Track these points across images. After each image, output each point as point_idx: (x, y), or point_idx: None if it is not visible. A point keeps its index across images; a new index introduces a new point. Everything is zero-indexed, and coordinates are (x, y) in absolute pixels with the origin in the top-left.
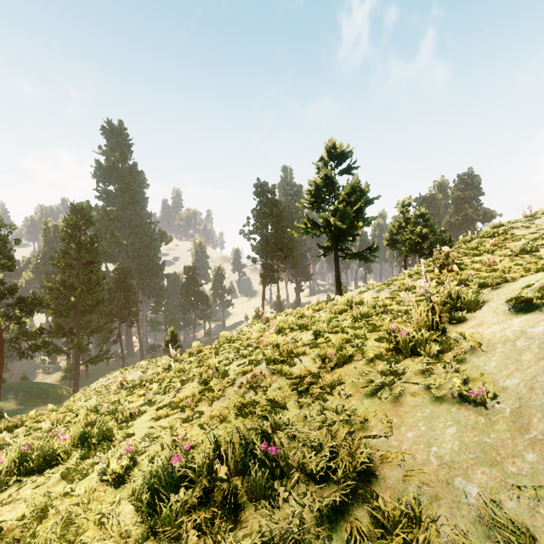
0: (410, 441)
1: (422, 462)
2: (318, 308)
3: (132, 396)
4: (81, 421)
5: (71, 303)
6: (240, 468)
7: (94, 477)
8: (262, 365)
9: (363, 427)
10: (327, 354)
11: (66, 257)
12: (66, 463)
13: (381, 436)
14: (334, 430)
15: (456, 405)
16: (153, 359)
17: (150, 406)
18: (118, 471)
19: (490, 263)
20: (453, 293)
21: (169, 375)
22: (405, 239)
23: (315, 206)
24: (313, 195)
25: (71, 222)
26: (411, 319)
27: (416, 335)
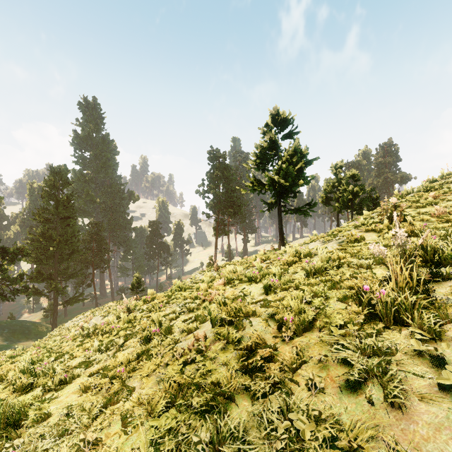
0: None
1: None
2: (265, 258)
3: (80, 347)
4: None
5: (50, 252)
6: None
7: None
8: (208, 323)
9: None
10: (284, 319)
11: (46, 213)
12: None
13: None
14: None
15: None
16: (120, 301)
17: (87, 368)
18: None
19: (439, 214)
20: (429, 245)
21: (118, 326)
22: (337, 197)
23: (261, 167)
24: (259, 157)
25: (50, 182)
26: (376, 274)
27: (400, 299)
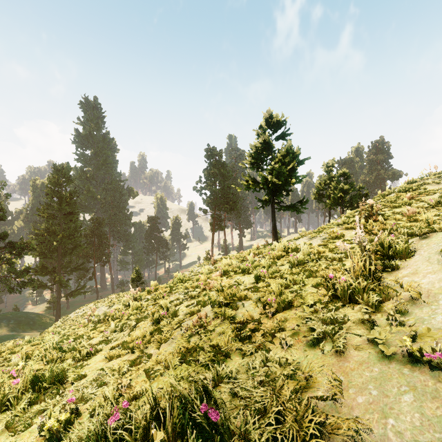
0: (361, 408)
1: (379, 439)
2: (258, 253)
3: (95, 331)
4: (33, 365)
5: (54, 246)
6: (179, 432)
7: (37, 428)
8: (208, 307)
9: (307, 384)
10: (268, 300)
11: (50, 209)
12: (13, 410)
13: (328, 399)
14: (277, 387)
15: (407, 366)
16: (121, 293)
17: (107, 344)
18: (55, 428)
19: (410, 214)
20: (385, 242)
21: (127, 312)
22: (329, 194)
23: (255, 167)
24: (253, 157)
25: (54, 180)
26: (345, 265)
27: (354, 284)
